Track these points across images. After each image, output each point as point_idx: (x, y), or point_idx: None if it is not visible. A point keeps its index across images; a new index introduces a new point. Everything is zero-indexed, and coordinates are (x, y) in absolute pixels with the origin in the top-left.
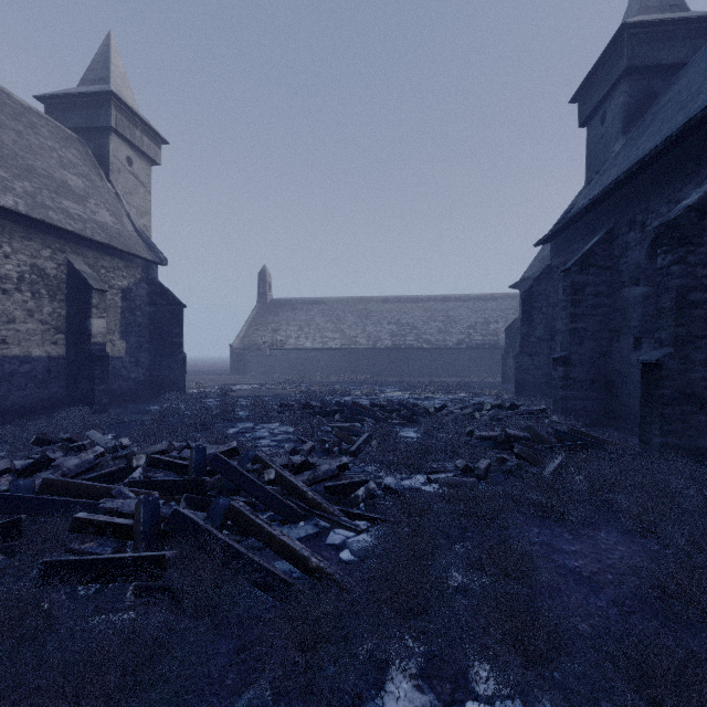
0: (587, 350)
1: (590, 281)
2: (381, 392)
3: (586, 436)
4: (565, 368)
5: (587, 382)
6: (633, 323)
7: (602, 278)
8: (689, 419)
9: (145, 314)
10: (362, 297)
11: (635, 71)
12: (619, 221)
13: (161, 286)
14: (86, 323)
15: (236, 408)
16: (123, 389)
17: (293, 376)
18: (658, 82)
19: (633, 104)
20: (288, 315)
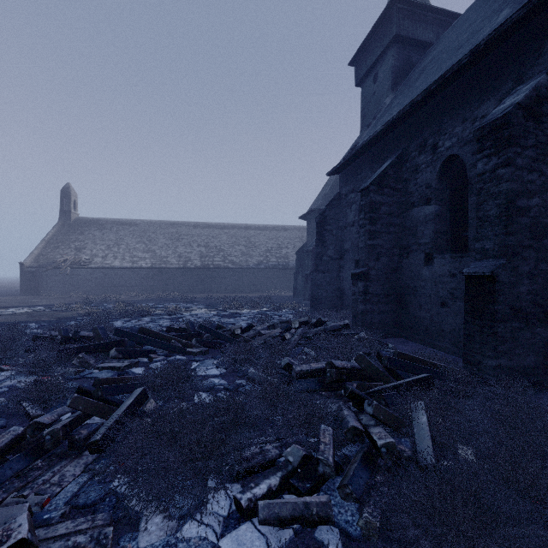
0: (382, 266)
1: (385, 200)
2: (187, 310)
3: (414, 361)
4: (364, 283)
5: (382, 296)
6: (424, 239)
7: (394, 199)
8: (518, 336)
9: None
10: (174, 222)
11: (401, 40)
12: (408, 146)
13: None
14: None
15: None
16: None
17: (99, 295)
18: (415, 55)
19: (399, 67)
20: (96, 234)
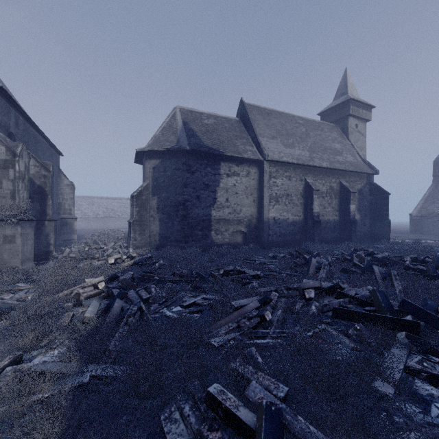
0: None
1: None
2: None
3: None
4: None
5: None
6: None
7: None
8: None
9: (367, 200)
10: None
11: None
12: None
13: (376, 185)
14: (347, 207)
15: (433, 250)
16: (358, 236)
17: None
18: None
19: None
20: None
